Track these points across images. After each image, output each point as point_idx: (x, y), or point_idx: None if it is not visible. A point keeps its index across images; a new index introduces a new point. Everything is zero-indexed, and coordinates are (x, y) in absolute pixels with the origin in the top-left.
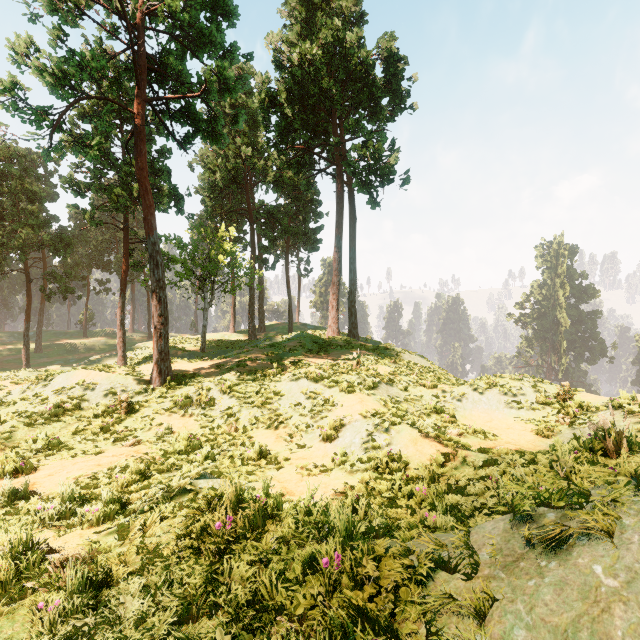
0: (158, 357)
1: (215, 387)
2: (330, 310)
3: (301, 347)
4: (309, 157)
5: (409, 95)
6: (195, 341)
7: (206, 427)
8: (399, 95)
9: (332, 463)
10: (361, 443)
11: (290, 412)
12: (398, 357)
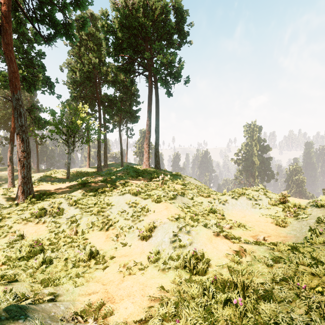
0: (21, 181)
1: (65, 201)
2: (144, 153)
3: (127, 174)
4: (132, 67)
5: (188, 34)
6: (64, 172)
7: (53, 232)
8: (183, 34)
9: (148, 260)
10: (170, 242)
11: (117, 217)
12: (183, 179)
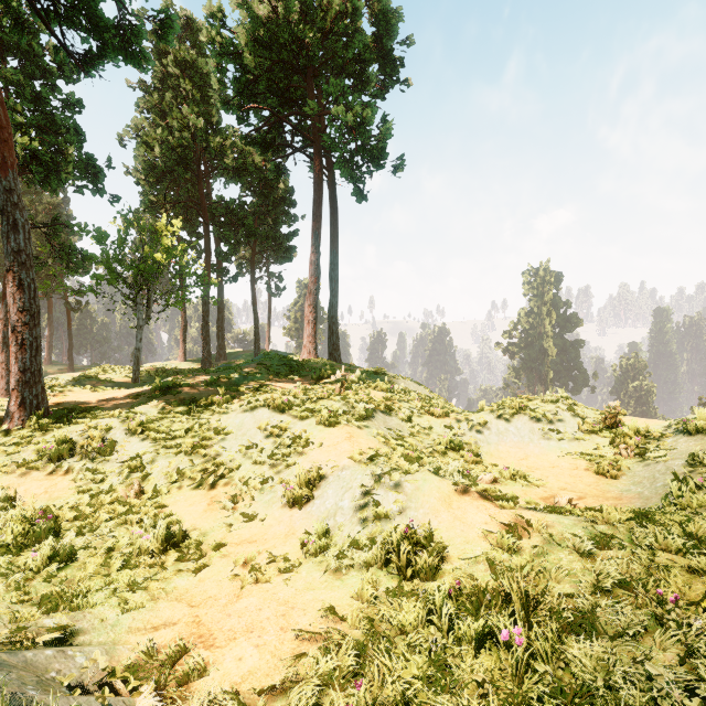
0: (18, 379)
1: (119, 425)
2: (305, 326)
3: (265, 370)
4: (279, 136)
5: (403, 64)
6: (127, 370)
7: (87, 491)
8: (391, 63)
9: (302, 549)
10: (354, 508)
11: (238, 459)
12: (391, 383)
